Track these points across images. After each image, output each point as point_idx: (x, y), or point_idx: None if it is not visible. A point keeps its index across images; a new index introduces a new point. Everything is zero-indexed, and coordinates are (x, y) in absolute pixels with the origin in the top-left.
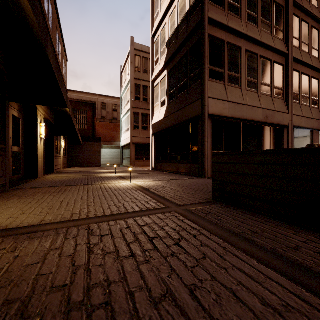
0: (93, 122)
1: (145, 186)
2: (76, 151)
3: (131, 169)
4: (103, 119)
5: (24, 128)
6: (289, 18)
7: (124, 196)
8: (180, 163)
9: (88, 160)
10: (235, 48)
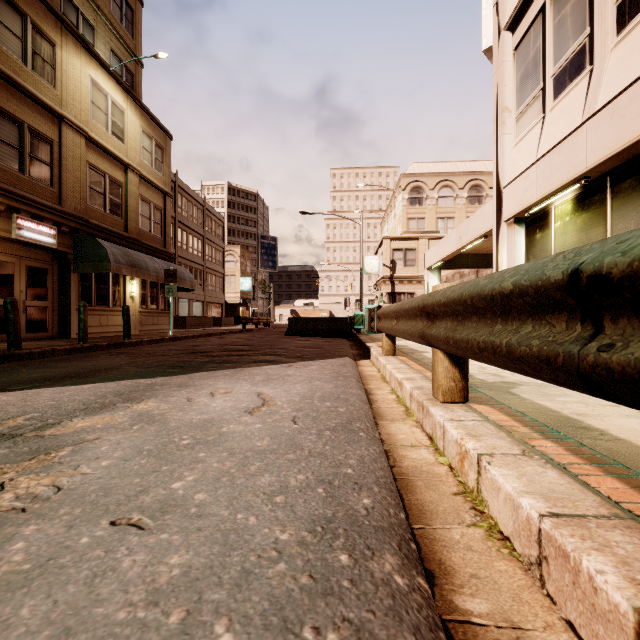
0: None
1: None
2: None
3: None
4: None
5: None
6: (176, 232)
7: None
8: None
9: None
10: None
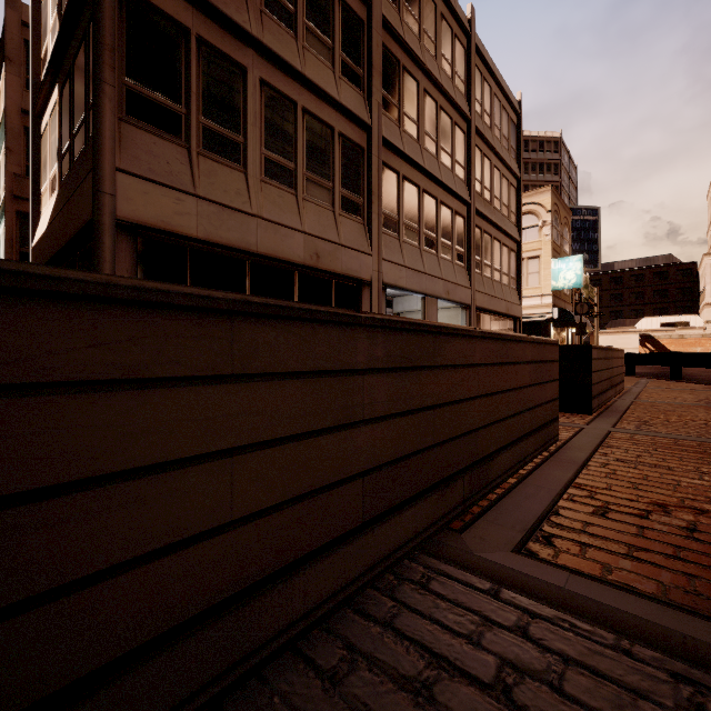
0: None
1: None
2: None
3: None
4: None
5: None
6: (374, 51)
7: None
8: None
9: None
10: (227, 64)
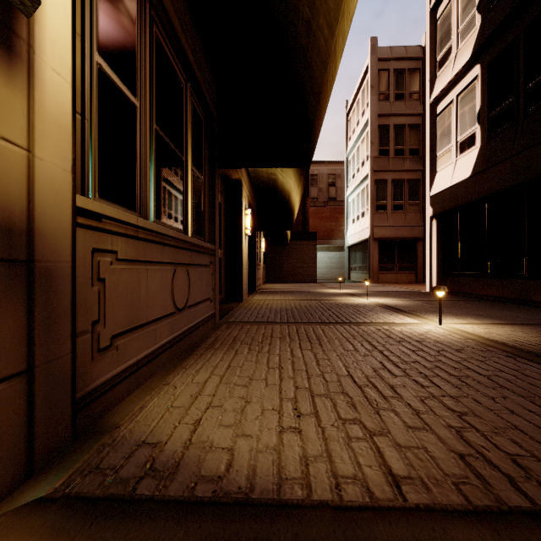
0: (304, 206)
1: (514, 343)
2: (278, 256)
3: (443, 292)
4: (313, 202)
5: (225, 219)
6: None
7: (518, 381)
8: (534, 279)
9: (296, 270)
10: None
